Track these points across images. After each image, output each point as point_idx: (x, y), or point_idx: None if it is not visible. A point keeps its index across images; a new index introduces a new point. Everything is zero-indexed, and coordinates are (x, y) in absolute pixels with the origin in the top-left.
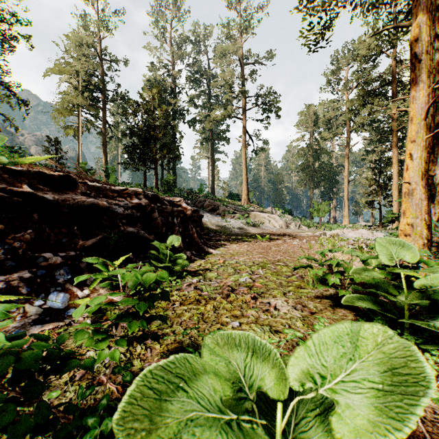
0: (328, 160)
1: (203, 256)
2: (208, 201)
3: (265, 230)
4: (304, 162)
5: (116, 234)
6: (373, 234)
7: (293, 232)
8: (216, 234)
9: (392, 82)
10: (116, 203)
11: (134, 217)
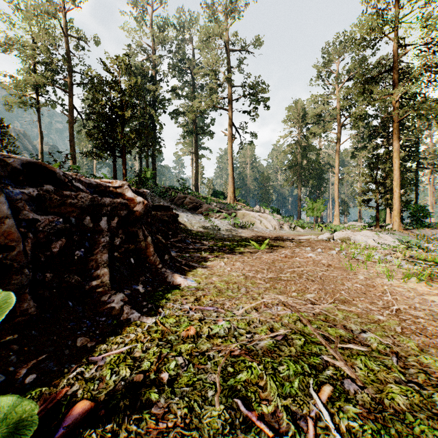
0: (316, 157)
1: (157, 299)
2: (189, 197)
3: (256, 232)
4: (292, 160)
5: None
6: (379, 236)
7: (289, 234)
8: (197, 238)
9: (393, 68)
10: None
11: None
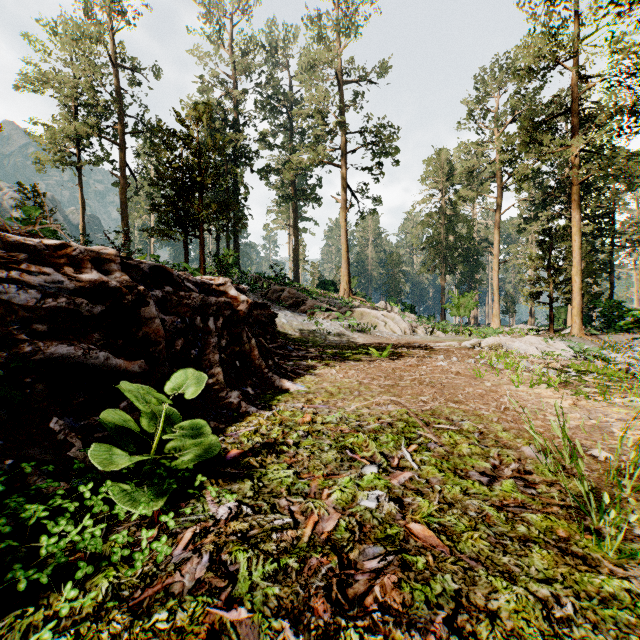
0: (467, 231)
1: (268, 400)
2: (288, 291)
3: (379, 337)
4: (432, 235)
5: (0, 365)
6: (548, 343)
7: (424, 340)
8: (299, 345)
9: (571, 109)
10: (13, 277)
11: (80, 317)
